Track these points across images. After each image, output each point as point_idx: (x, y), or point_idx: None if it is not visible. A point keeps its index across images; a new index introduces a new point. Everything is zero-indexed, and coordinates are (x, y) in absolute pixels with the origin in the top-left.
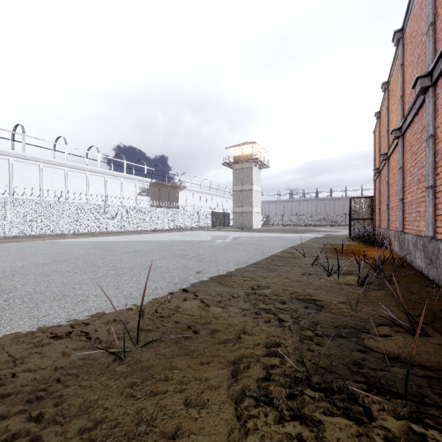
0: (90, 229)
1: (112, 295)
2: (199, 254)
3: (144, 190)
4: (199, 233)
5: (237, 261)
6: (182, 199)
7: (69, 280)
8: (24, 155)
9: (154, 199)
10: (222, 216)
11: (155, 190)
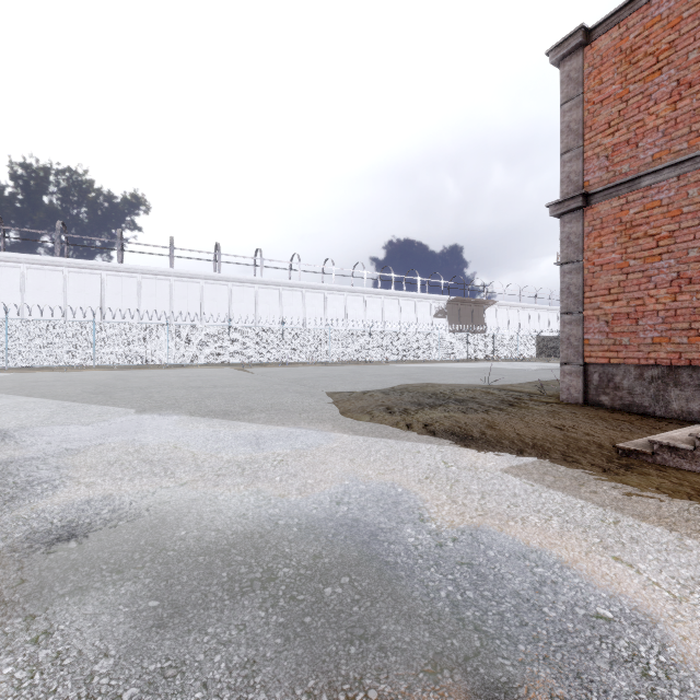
0: (394, 357)
1: (467, 381)
2: (512, 374)
3: (441, 311)
4: (516, 363)
5: (543, 378)
6: (491, 319)
7: (438, 378)
8: (334, 287)
9: (452, 321)
10: (555, 342)
11: (454, 309)
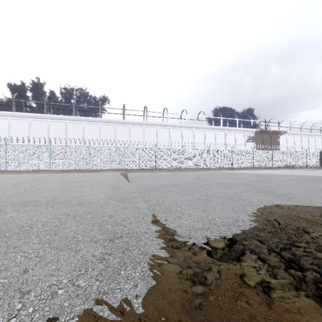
0: (224, 165)
1: None
2: None
3: (250, 138)
4: (318, 170)
5: None
6: (283, 142)
7: (292, 190)
8: (187, 125)
9: (258, 144)
10: None
11: (259, 137)
